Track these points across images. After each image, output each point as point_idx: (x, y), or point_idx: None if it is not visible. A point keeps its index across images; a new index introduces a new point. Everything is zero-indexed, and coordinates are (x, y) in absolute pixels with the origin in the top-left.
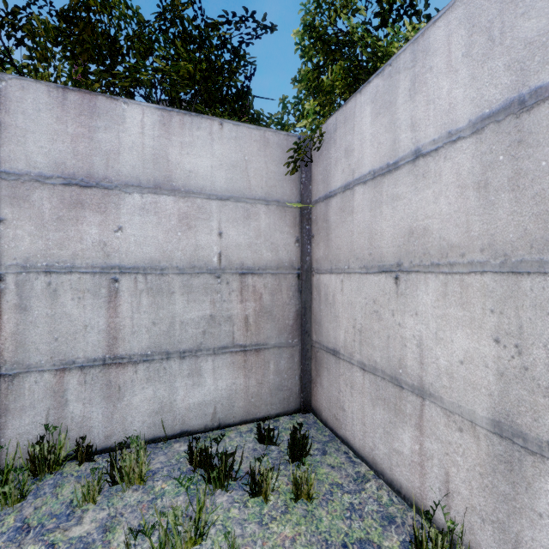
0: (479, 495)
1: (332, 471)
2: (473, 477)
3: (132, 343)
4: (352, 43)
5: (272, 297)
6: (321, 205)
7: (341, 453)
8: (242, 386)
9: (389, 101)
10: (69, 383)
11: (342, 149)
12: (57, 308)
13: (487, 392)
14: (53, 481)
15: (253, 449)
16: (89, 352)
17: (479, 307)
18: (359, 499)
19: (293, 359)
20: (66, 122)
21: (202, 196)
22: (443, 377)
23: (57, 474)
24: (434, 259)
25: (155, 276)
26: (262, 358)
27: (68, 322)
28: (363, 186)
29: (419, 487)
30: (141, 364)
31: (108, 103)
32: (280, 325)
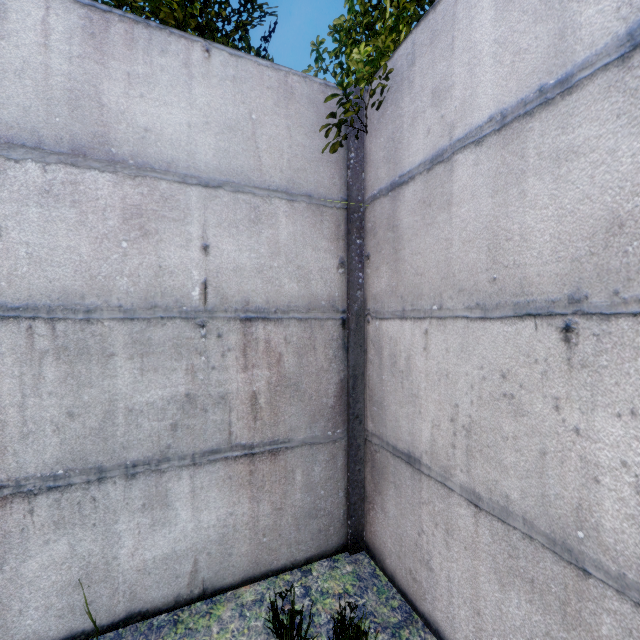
0: None
1: None
2: None
3: (22, 456)
4: None
5: (299, 359)
6: (383, 202)
7: None
8: (246, 517)
9: None
10: None
11: (427, 92)
12: None
13: None
14: None
15: None
16: None
17: None
18: None
19: (335, 463)
20: None
21: (171, 176)
22: None
23: None
24: None
25: (74, 324)
26: (283, 466)
27: None
28: (475, 149)
29: None
30: (42, 495)
31: None
32: (312, 407)
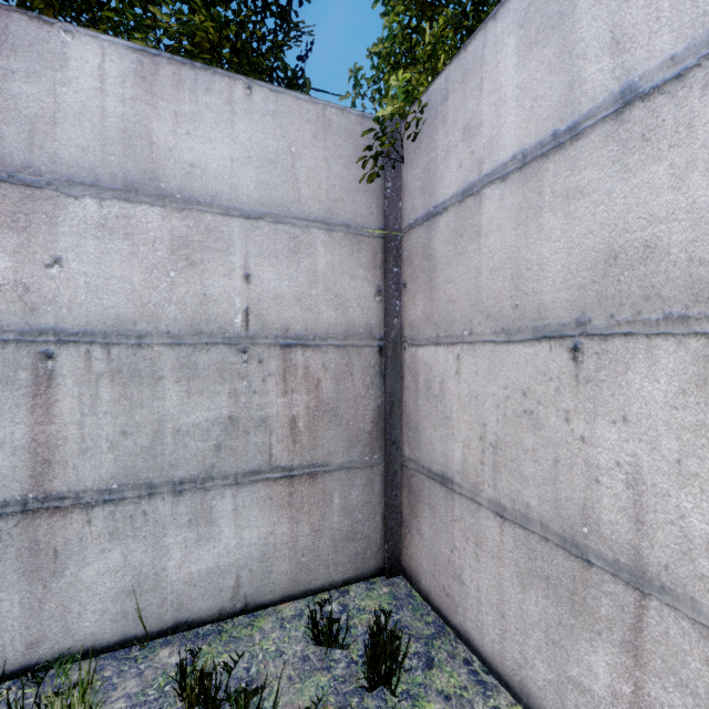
0: None
1: (447, 708)
2: None
3: (81, 470)
4: None
5: (337, 385)
6: (418, 231)
7: (459, 663)
8: (285, 537)
9: (557, 13)
10: None
11: (459, 128)
12: None
13: None
14: None
15: (302, 659)
16: None
17: None
18: None
19: (372, 488)
20: None
21: (215, 209)
22: (701, 558)
23: None
24: (674, 306)
25: (127, 349)
26: (321, 489)
27: None
28: (500, 185)
29: None
30: (98, 507)
31: (33, 28)
32: (350, 432)
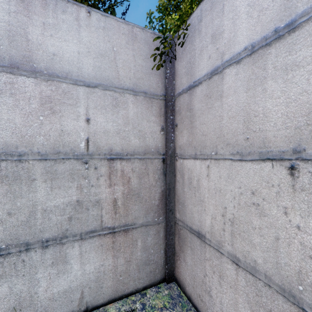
0: None
1: None
2: None
3: None
4: None
5: (139, 180)
6: (184, 96)
7: None
8: (110, 266)
9: None
10: None
11: (208, 36)
12: None
13: None
14: None
15: None
16: None
17: None
18: None
19: (159, 235)
20: None
21: (68, 80)
22: None
23: None
24: None
25: (11, 163)
26: (130, 238)
27: None
28: (236, 66)
29: None
30: None
31: None
32: (147, 205)
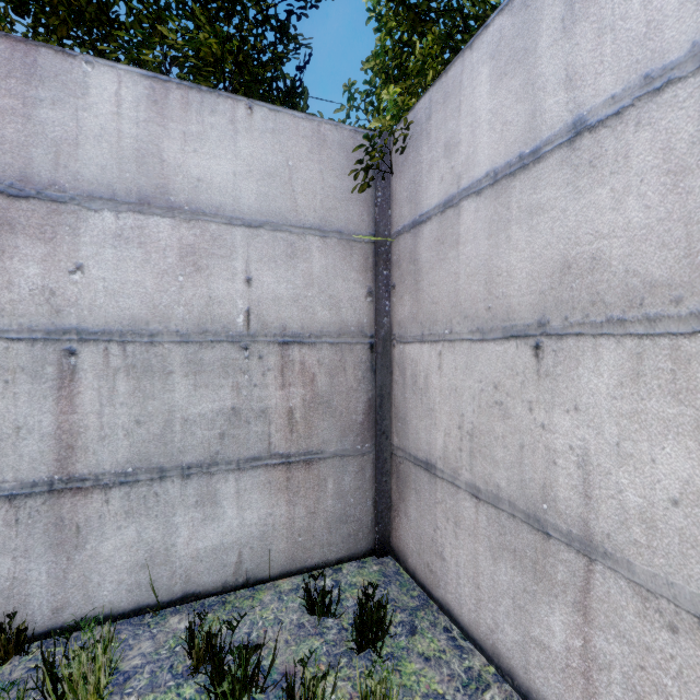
0: None
1: (426, 667)
2: None
3: (100, 455)
4: (449, 9)
5: (331, 379)
6: (406, 237)
7: (440, 630)
8: (283, 518)
9: (522, 49)
10: None
11: (440, 145)
12: None
13: None
14: None
15: (298, 626)
16: (24, 472)
17: None
18: None
19: (364, 475)
20: None
21: (219, 219)
22: (634, 526)
23: None
24: (614, 311)
25: (140, 346)
26: (316, 474)
27: None
28: (476, 199)
29: None
30: (115, 488)
31: (58, 60)
32: (343, 422)
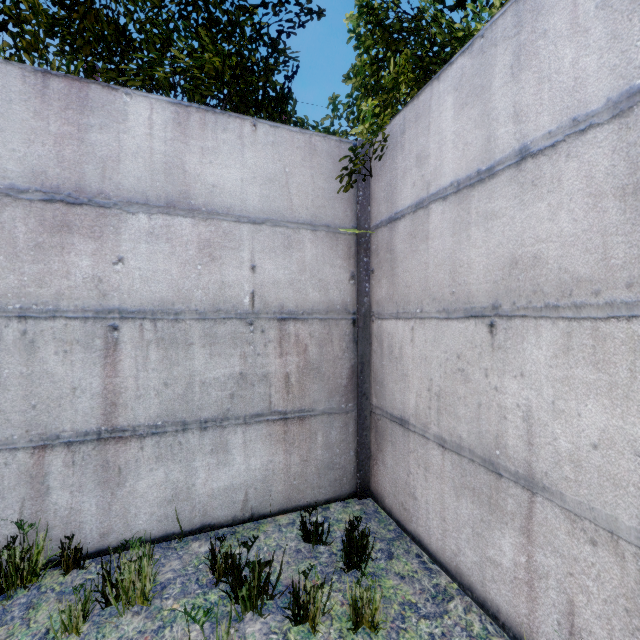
0: (624, 639)
1: (402, 583)
2: (614, 613)
3: (137, 411)
4: (419, 30)
5: (320, 349)
6: (383, 231)
7: (413, 556)
8: (281, 465)
9: (480, 86)
10: (52, 465)
11: (413, 156)
12: (34, 365)
13: (638, 492)
14: (26, 600)
15: (296, 551)
16: (79, 424)
17: (624, 368)
18: (442, 628)
19: (347, 429)
20: (47, 117)
21: (230, 218)
22: (565, 466)
23: (33, 589)
24: (550, 299)
25: (168, 323)
26: (308, 429)
27: (50, 383)
28: (442, 203)
29: (526, 615)
30: (148, 438)
31: (104, 94)
32: (330, 385)
